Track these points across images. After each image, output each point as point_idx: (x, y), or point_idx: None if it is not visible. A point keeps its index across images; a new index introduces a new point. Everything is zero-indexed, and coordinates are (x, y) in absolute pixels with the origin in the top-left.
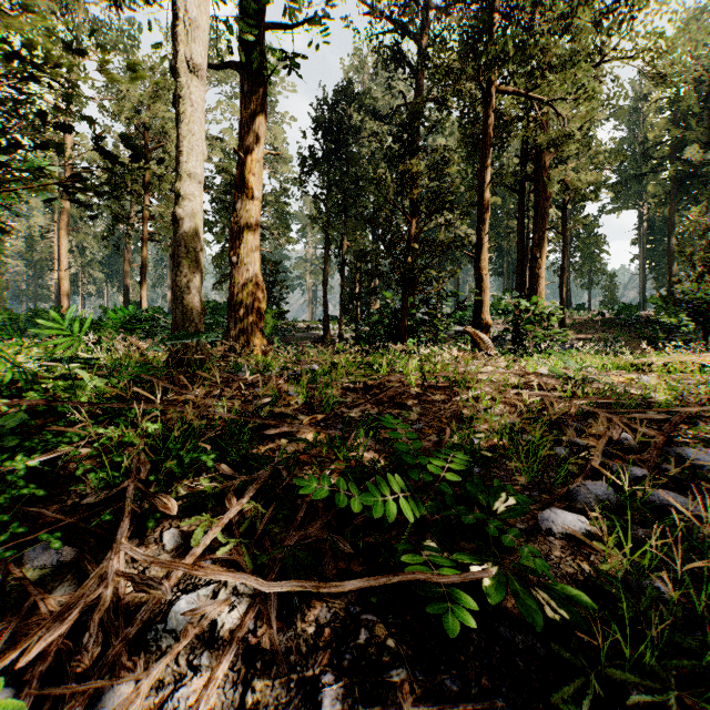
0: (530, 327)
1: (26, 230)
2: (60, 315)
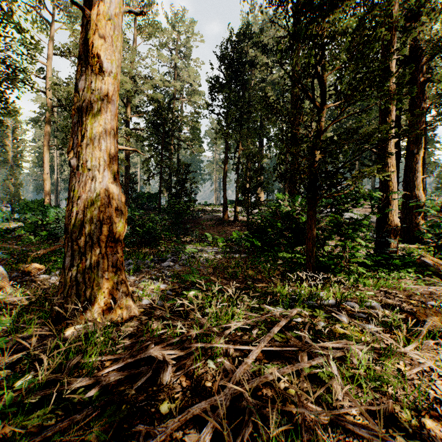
0: None
1: (34, 148)
2: (42, 205)
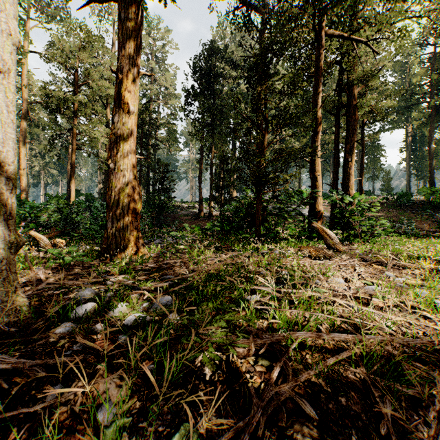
0: (357, 218)
1: None
2: (20, 200)
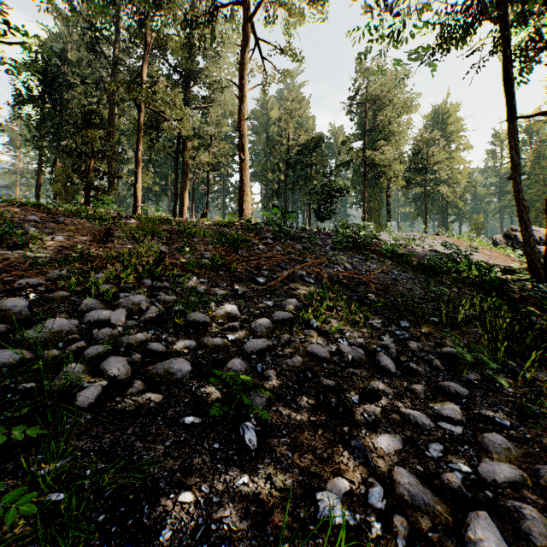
0: None
1: None
2: None
